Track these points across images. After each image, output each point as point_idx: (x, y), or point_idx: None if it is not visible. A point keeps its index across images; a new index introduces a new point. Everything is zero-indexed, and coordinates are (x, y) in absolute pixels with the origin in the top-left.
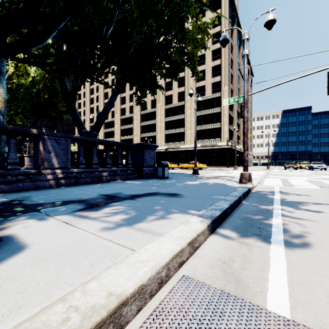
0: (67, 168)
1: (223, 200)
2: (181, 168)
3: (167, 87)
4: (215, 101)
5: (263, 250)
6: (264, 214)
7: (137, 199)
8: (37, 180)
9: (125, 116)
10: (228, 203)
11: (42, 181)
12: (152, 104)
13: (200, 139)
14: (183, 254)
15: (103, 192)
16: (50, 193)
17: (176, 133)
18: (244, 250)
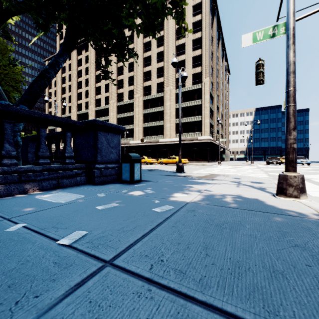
0: None
1: None
2: (161, 164)
3: (146, 77)
4: (195, 92)
5: None
6: None
7: None
8: None
9: (100, 107)
10: None
11: None
12: (130, 95)
13: None
14: None
15: None
16: None
17: (155, 126)
18: None
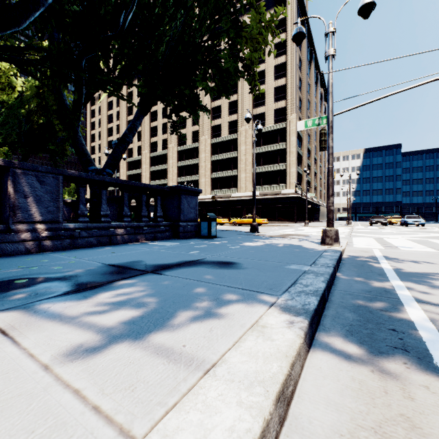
0: (56, 222)
1: (312, 274)
2: (233, 224)
3: (214, 114)
4: (278, 133)
5: (438, 396)
6: (386, 298)
7: (165, 273)
8: (2, 241)
9: (157, 153)
10: (322, 279)
11: (13, 242)
12: (194, 136)
13: (258, 185)
14: (268, 435)
15: (111, 259)
16: (20, 262)
17: (226, 176)
18: (396, 397)
